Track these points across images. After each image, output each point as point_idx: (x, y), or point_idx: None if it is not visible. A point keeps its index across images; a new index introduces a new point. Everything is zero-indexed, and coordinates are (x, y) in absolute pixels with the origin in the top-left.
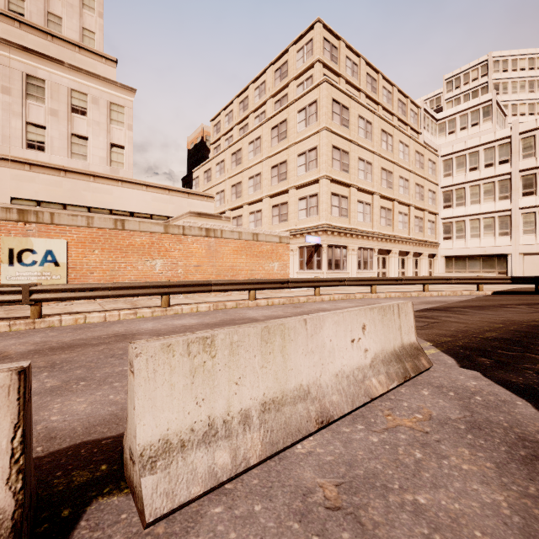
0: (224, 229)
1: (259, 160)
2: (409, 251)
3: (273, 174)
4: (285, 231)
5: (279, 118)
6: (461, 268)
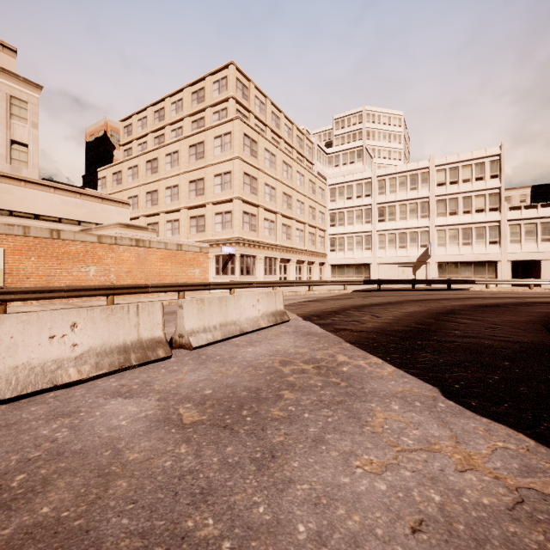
0: (152, 240)
1: (177, 173)
2: (305, 260)
3: (191, 188)
4: (203, 240)
5: (197, 138)
6: (341, 274)
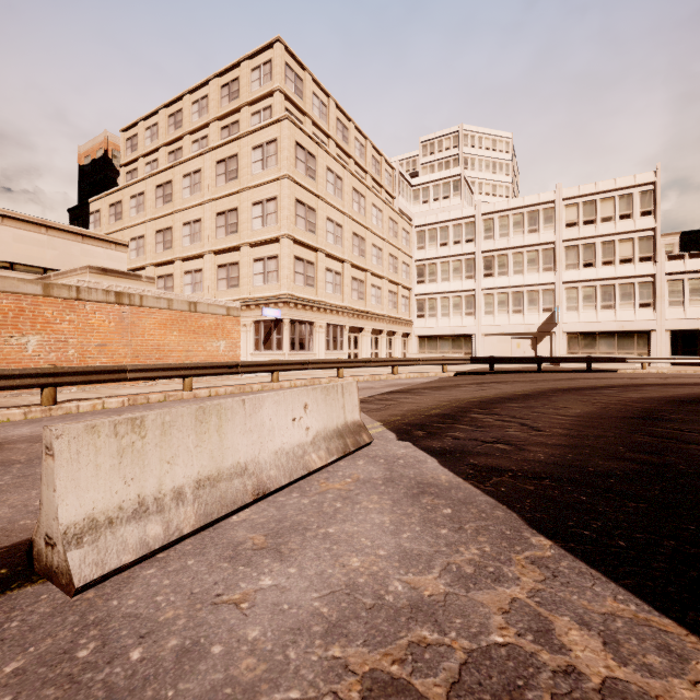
0: (145, 294)
1: (199, 201)
2: (383, 329)
3: (219, 224)
4: (236, 300)
5: (227, 150)
6: (433, 348)
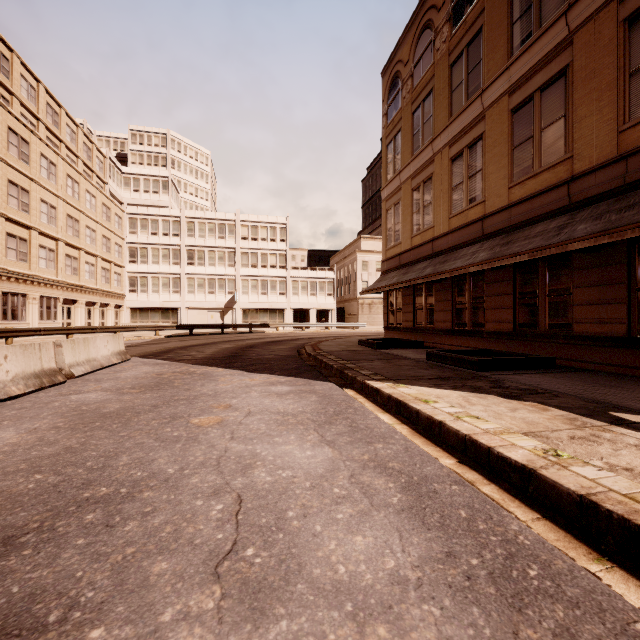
0: None
1: None
2: (97, 302)
3: None
4: None
5: None
6: (145, 318)
